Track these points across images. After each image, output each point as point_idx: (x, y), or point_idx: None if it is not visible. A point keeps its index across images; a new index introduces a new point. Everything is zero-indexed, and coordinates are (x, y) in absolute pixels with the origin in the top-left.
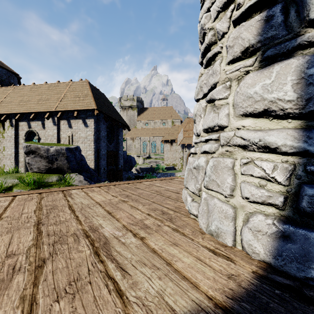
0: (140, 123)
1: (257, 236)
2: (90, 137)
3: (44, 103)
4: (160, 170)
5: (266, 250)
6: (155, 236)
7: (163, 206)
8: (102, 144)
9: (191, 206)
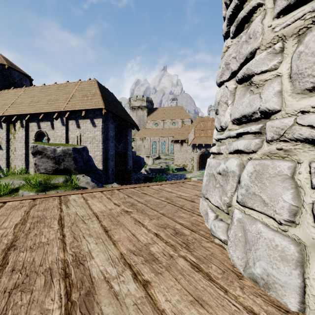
0: (149, 124)
1: None
2: (98, 137)
3: (53, 104)
4: (170, 171)
5: None
6: (165, 280)
7: (176, 221)
8: (111, 145)
9: (215, 227)
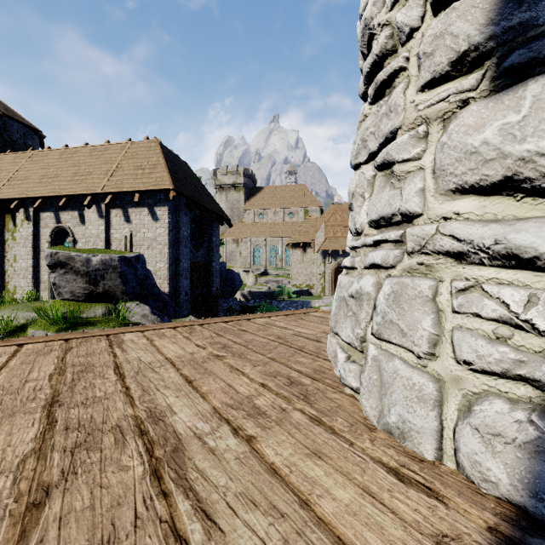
0: (249, 215)
1: (493, 446)
2: (161, 238)
3: (83, 180)
4: (285, 296)
5: (513, 477)
6: (275, 435)
7: (291, 367)
8: (183, 251)
9: (345, 371)
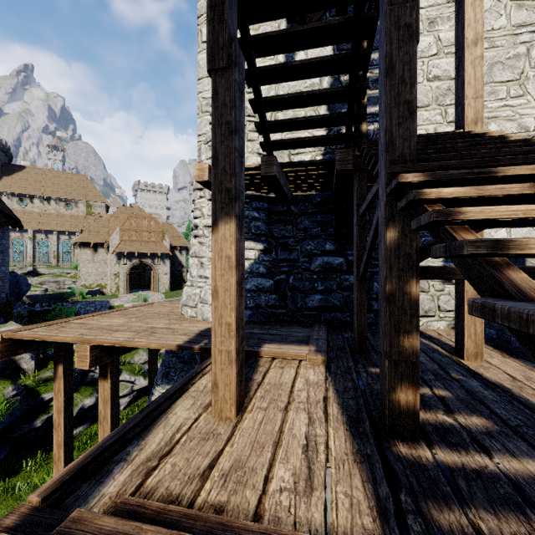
0: (2, 198)
1: None
2: None
3: None
4: (77, 297)
5: None
6: (183, 324)
7: (172, 318)
8: None
9: (192, 313)
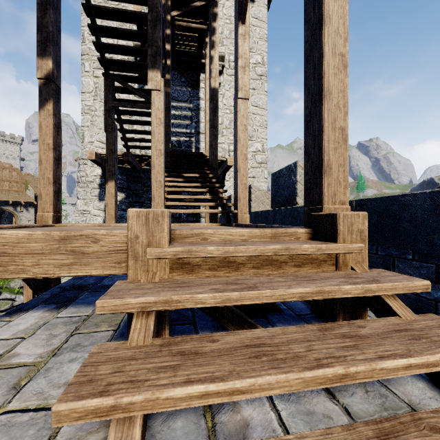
0: None
1: None
2: None
3: None
4: None
5: None
6: None
7: None
8: None
9: None
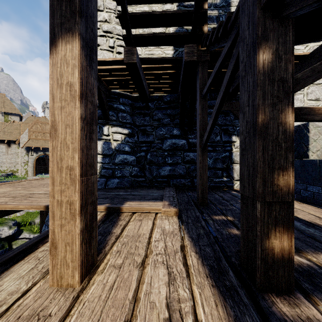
0: None
1: None
2: None
3: None
4: None
5: None
6: None
7: None
8: None
9: None
